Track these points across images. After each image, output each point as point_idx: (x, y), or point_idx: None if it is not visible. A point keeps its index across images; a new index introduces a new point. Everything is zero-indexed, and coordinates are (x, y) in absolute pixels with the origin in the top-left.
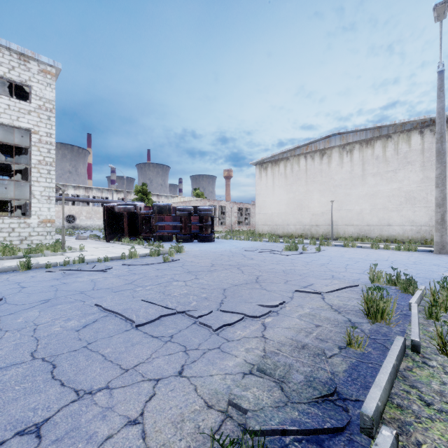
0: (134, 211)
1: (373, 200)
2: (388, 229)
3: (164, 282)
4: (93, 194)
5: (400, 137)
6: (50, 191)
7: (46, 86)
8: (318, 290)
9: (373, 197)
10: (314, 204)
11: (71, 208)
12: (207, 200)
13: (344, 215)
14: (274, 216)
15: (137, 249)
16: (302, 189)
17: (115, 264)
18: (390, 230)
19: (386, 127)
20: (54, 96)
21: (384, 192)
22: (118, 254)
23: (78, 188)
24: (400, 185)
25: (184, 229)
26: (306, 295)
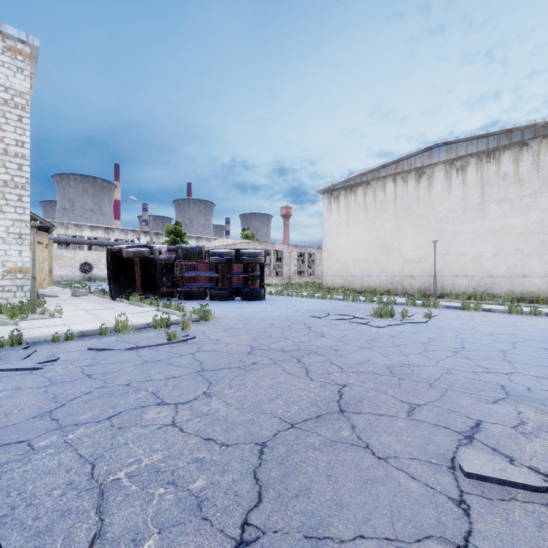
0: (149, 255)
1: (498, 239)
2: (523, 283)
3: (129, 409)
4: (115, 236)
5: (543, 144)
6: (22, 226)
7: (16, 72)
8: (517, 456)
9: (498, 235)
10: (407, 246)
11: (86, 254)
12: (258, 243)
13: (453, 261)
14: (348, 264)
15: (145, 313)
16: (390, 225)
17: (80, 346)
18: (525, 284)
19: (520, 131)
20: (28, 88)
21: (516, 227)
22: (107, 323)
23: (95, 229)
24: (543, 217)
25: (221, 281)
26: (497, 486)
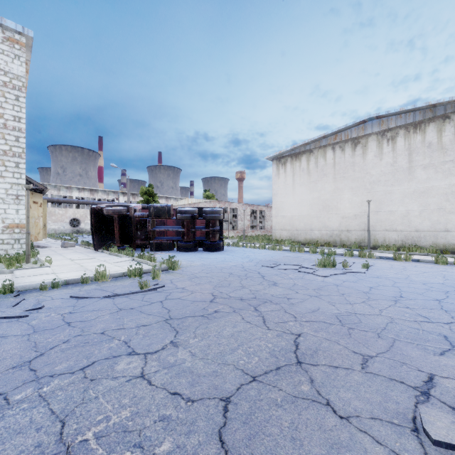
0: (126, 213)
1: (424, 199)
2: (446, 236)
3: (102, 359)
4: (98, 196)
5: None
6: (19, 189)
7: (13, 58)
8: None
9: (424, 195)
10: (345, 205)
11: (75, 211)
12: (217, 202)
13: (384, 218)
14: (294, 219)
15: (121, 262)
16: (329, 187)
17: (63, 294)
18: (448, 237)
19: (443, 106)
20: (24, 72)
21: (440, 188)
22: (89, 272)
23: (82, 190)
24: None
25: (186, 235)
26: None
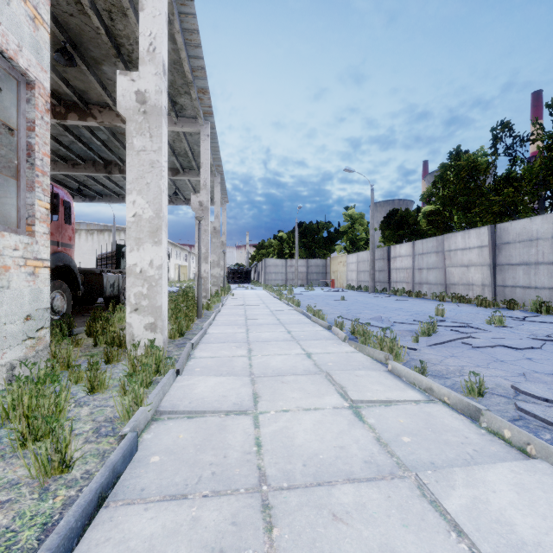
0: None
1: None
2: None
3: None
4: None
5: (117, 233)
6: None
7: None
8: None
9: None
10: None
11: None
12: None
13: None
14: None
15: None
16: None
17: None
18: None
19: (110, 226)
20: None
21: None
22: None
23: None
24: None
25: None
26: None
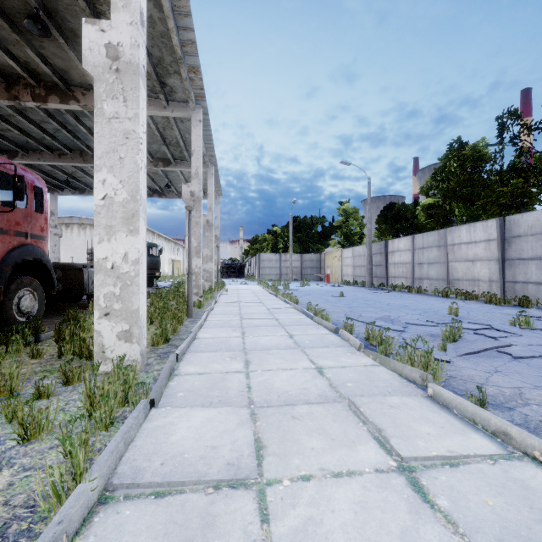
0: None
1: None
2: None
3: None
4: None
5: None
6: None
7: None
8: None
9: None
10: (62, 258)
11: None
12: None
13: None
14: None
15: None
16: None
17: None
18: None
19: None
20: None
21: None
22: None
23: None
24: None
25: None
26: None
